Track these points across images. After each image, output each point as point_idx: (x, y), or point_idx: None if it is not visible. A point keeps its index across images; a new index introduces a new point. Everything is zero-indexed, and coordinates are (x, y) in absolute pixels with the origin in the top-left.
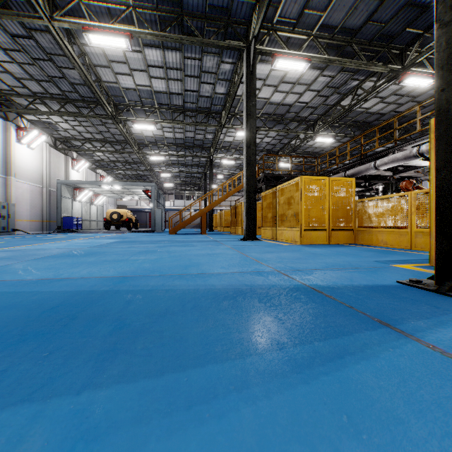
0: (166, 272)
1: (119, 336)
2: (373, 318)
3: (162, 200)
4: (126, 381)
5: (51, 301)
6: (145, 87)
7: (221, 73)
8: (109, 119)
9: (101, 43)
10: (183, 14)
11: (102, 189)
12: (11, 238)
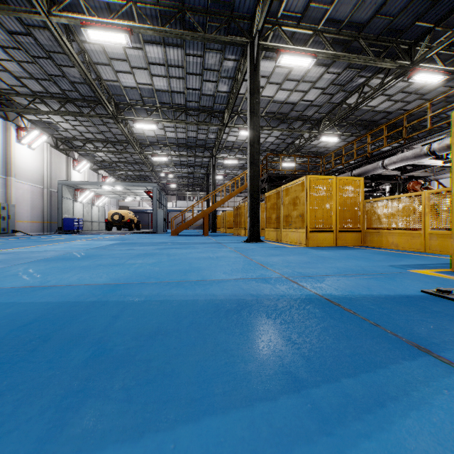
0: (163, 279)
1: (95, 368)
2: (408, 341)
3: (164, 201)
4: (90, 447)
5: (26, 316)
6: (147, 85)
7: (224, 71)
8: (109, 119)
9: (100, 39)
10: (184, 9)
11: (104, 190)
12: (10, 239)
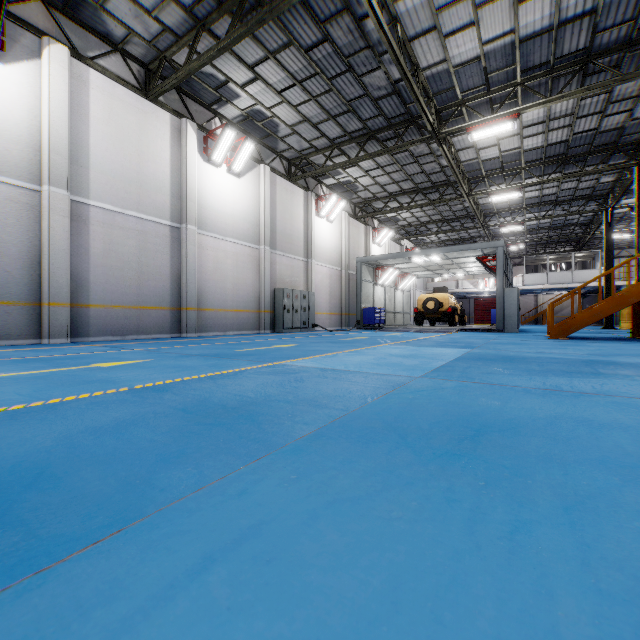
0: None
1: None
2: None
3: (509, 273)
4: None
5: None
6: (501, 39)
7: None
8: (426, 141)
9: None
10: None
11: (411, 265)
12: (306, 337)
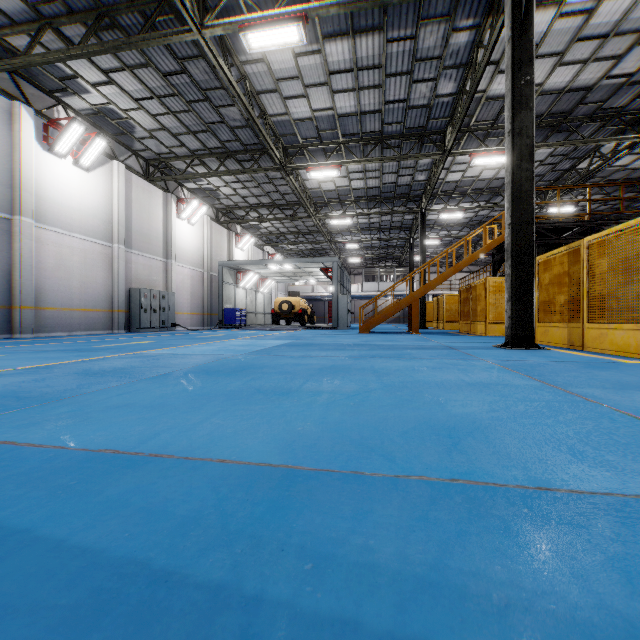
0: (405, 463)
1: None
2: None
3: (346, 282)
4: None
5: None
6: (325, 111)
7: (450, 55)
8: (276, 171)
9: (264, 44)
10: None
11: (270, 271)
12: (165, 335)
